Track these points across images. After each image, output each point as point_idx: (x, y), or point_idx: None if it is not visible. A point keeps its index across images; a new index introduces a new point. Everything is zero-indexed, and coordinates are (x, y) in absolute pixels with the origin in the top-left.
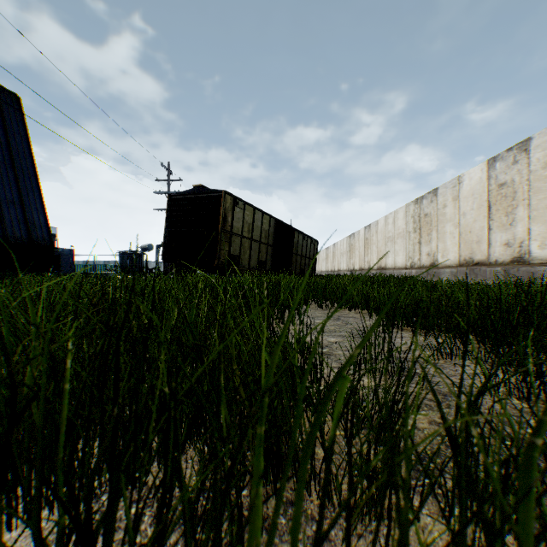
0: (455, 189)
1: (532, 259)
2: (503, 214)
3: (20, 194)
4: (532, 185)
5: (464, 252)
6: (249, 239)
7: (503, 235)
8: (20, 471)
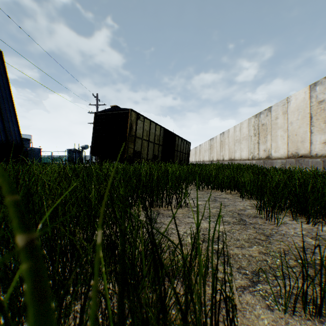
0: (285, 106)
1: None
2: (322, 121)
3: (1, 112)
4: None
5: (291, 148)
6: (147, 141)
7: (322, 136)
8: None
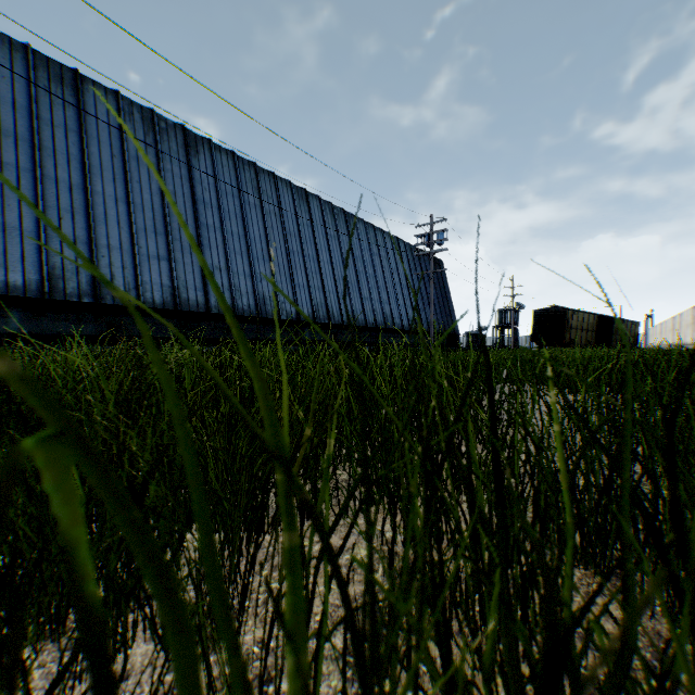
0: None
1: None
2: None
3: (449, 310)
4: None
5: None
6: (580, 330)
7: None
8: None
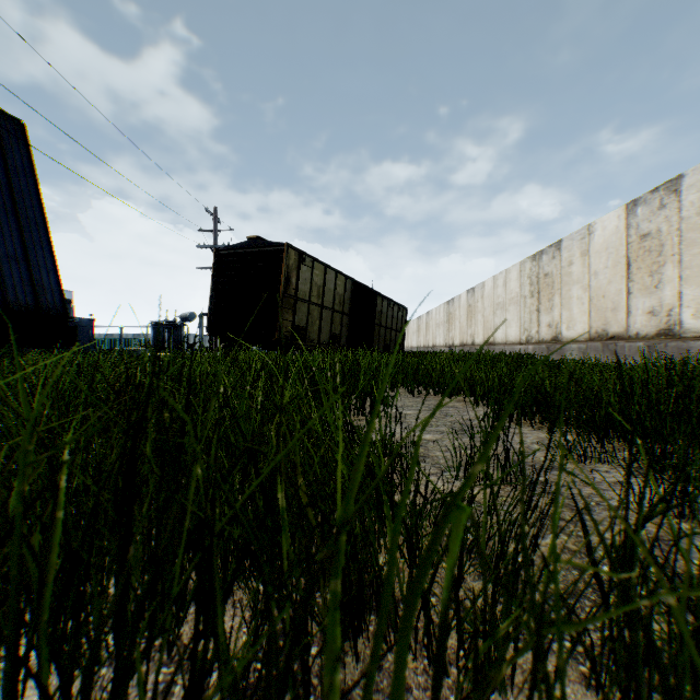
0: (585, 241)
1: (685, 331)
2: (647, 273)
3: (25, 248)
4: (683, 235)
5: (596, 323)
6: (319, 306)
7: (647, 301)
8: (1, 625)
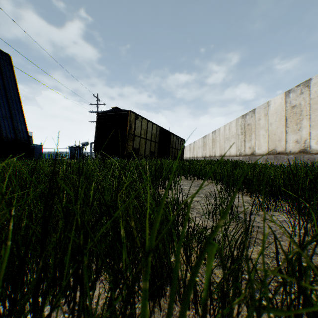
0: (266, 109)
1: (312, 150)
2: (294, 123)
3: (11, 112)
4: (311, 106)
5: (271, 146)
6: (145, 139)
7: (294, 136)
8: None
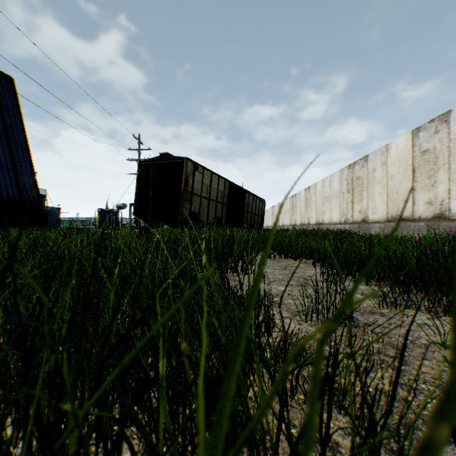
0: (384, 155)
1: (452, 215)
2: (426, 176)
3: (14, 161)
4: (451, 151)
5: (391, 210)
6: (208, 199)
7: (426, 195)
8: None
